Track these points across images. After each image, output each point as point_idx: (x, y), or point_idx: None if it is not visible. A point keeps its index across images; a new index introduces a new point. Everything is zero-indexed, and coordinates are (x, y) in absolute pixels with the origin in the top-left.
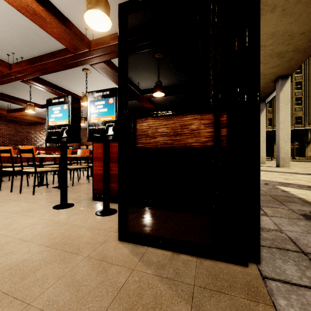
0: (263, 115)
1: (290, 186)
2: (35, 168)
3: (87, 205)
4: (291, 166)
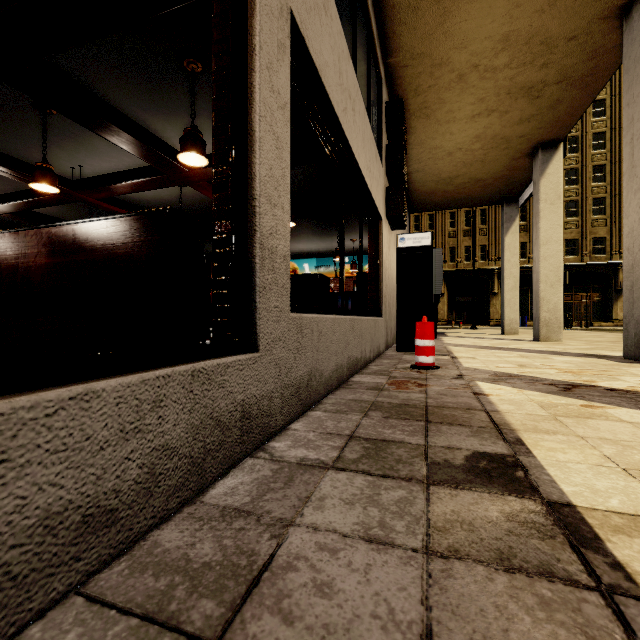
0: (514, 232)
1: (508, 383)
2: None
3: None
4: (566, 340)
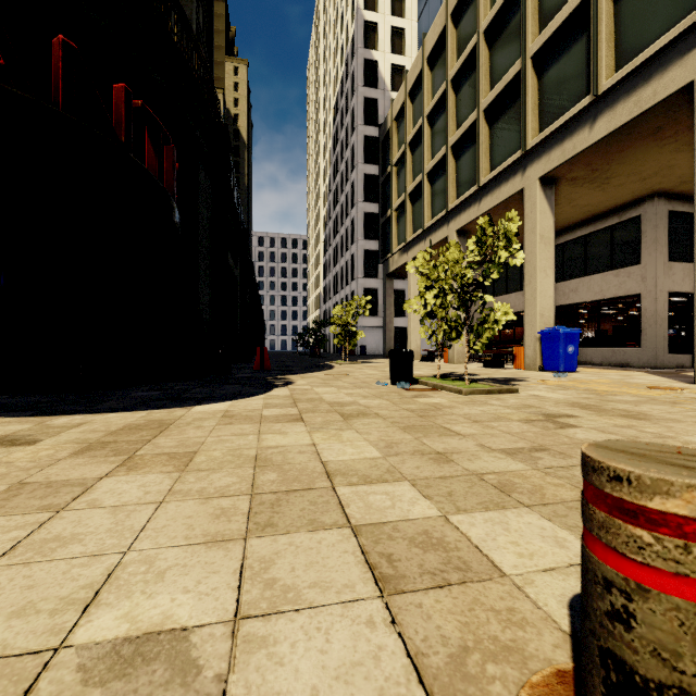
0: None
1: None
2: None
3: None
4: None
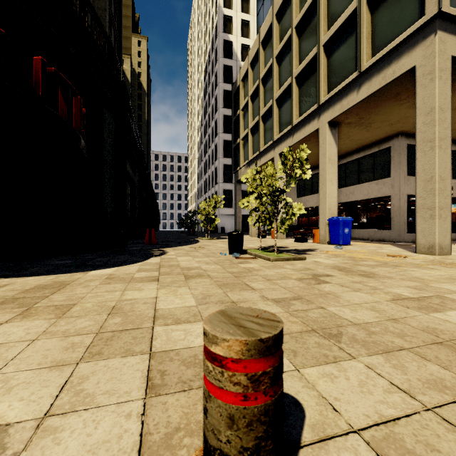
0: None
1: None
2: None
3: None
4: None
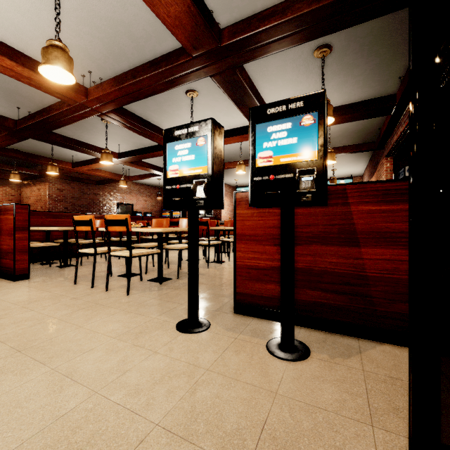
0: None
1: None
2: (130, 251)
3: (234, 325)
4: None
